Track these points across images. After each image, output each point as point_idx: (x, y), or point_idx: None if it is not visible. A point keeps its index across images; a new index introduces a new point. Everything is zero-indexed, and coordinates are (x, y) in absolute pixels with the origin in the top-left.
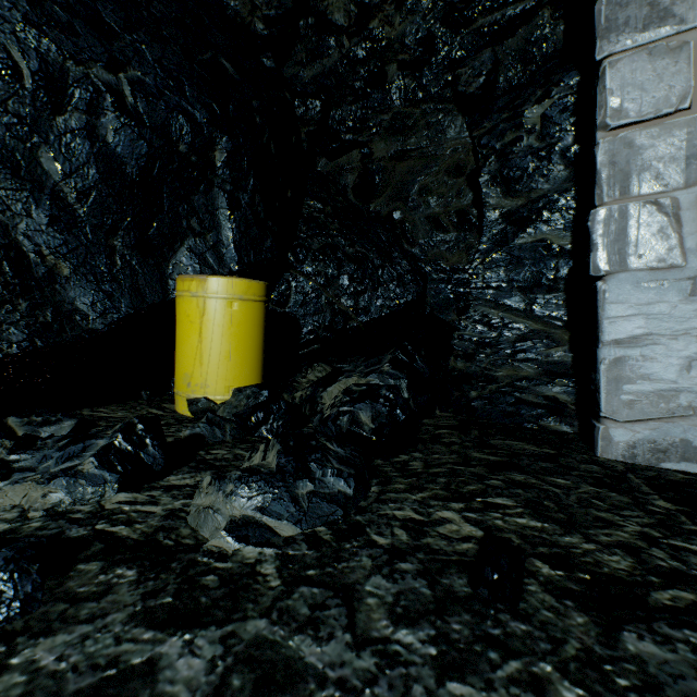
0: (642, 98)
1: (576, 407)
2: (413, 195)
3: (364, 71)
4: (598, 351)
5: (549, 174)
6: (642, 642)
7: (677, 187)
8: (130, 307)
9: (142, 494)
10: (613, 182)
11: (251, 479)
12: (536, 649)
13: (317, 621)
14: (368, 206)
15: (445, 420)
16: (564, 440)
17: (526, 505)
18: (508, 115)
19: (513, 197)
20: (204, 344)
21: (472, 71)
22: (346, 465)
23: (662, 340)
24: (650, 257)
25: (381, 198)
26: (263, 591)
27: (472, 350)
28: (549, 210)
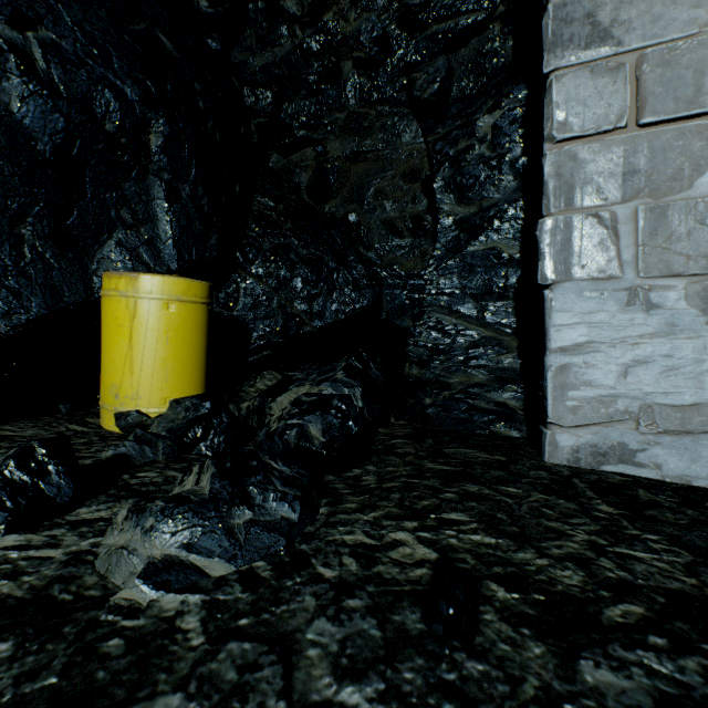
0: (584, 114)
1: (524, 413)
2: (369, 198)
3: (318, 65)
4: (545, 358)
5: (499, 184)
6: (599, 670)
7: (615, 202)
8: (43, 307)
9: (38, 535)
10: (559, 193)
11: (176, 511)
12: (494, 694)
13: (246, 688)
14: (323, 207)
15: (400, 429)
16: (514, 446)
17: (480, 520)
18: (461, 123)
19: (466, 205)
20: (135, 350)
21: (426, 76)
22: (292, 486)
23: (602, 348)
24: (592, 268)
25: (337, 199)
26: (180, 654)
27: (426, 356)
28: (499, 219)
